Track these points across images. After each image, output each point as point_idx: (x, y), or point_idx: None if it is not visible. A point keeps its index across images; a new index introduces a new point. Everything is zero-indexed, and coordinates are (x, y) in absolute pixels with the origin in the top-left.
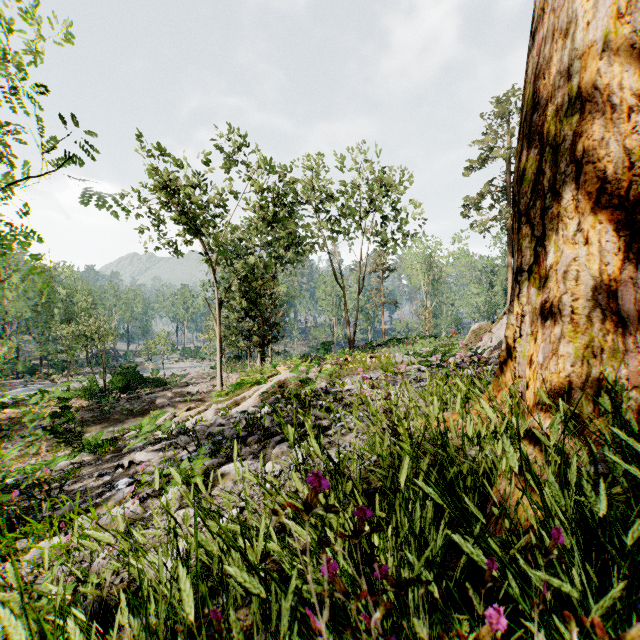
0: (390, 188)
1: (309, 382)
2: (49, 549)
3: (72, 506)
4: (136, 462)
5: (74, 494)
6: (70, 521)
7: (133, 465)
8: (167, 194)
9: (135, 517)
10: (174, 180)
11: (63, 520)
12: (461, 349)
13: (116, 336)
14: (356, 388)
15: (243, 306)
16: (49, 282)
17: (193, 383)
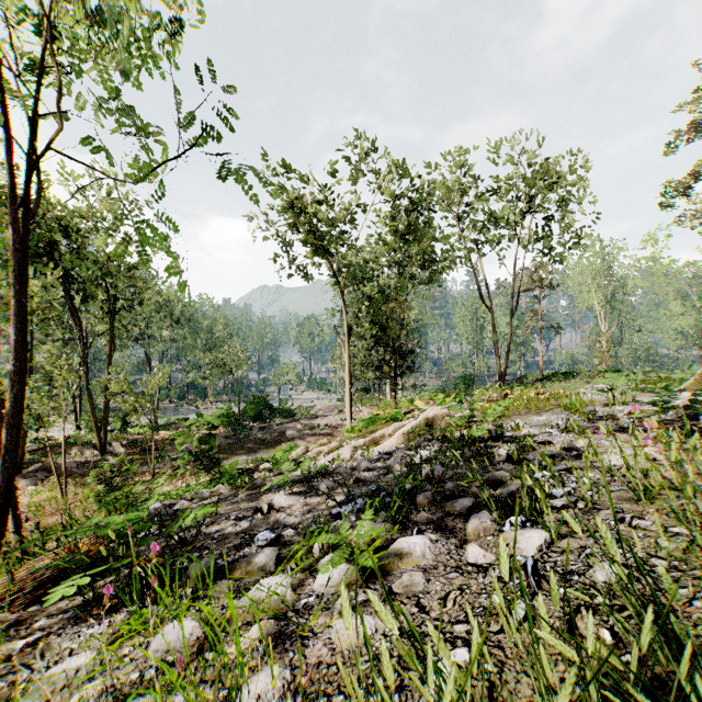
0: (556, 180)
1: (475, 422)
2: (178, 641)
3: (208, 564)
4: (276, 507)
5: (211, 540)
6: (205, 585)
7: (273, 511)
8: (297, 213)
9: (285, 605)
10: (304, 197)
11: (196, 596)
12: (690, 386)
13: (249, 365)
14: (541, 433)
15: (374, 332)
16: (185, 284)
17: (321, 415)
